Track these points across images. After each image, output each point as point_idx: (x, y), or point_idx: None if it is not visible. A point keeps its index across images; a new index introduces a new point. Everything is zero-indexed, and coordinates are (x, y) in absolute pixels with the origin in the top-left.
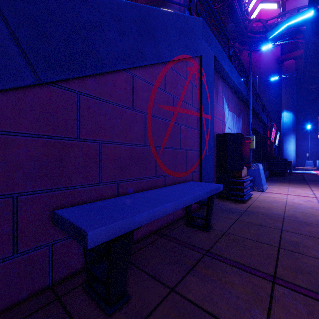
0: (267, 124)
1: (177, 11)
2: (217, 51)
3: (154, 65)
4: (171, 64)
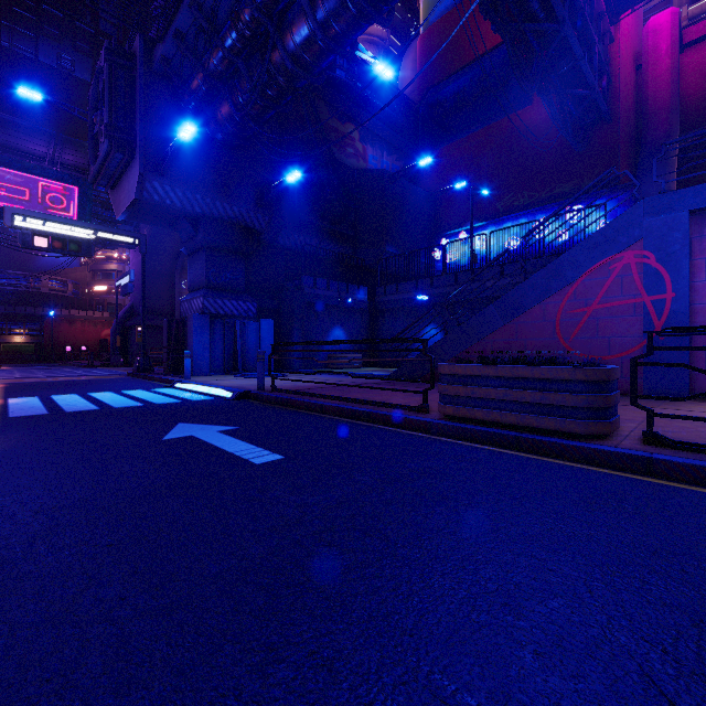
0: None
1: None
2: (701, 198)
3: (563, 289)
4: (583, 277)
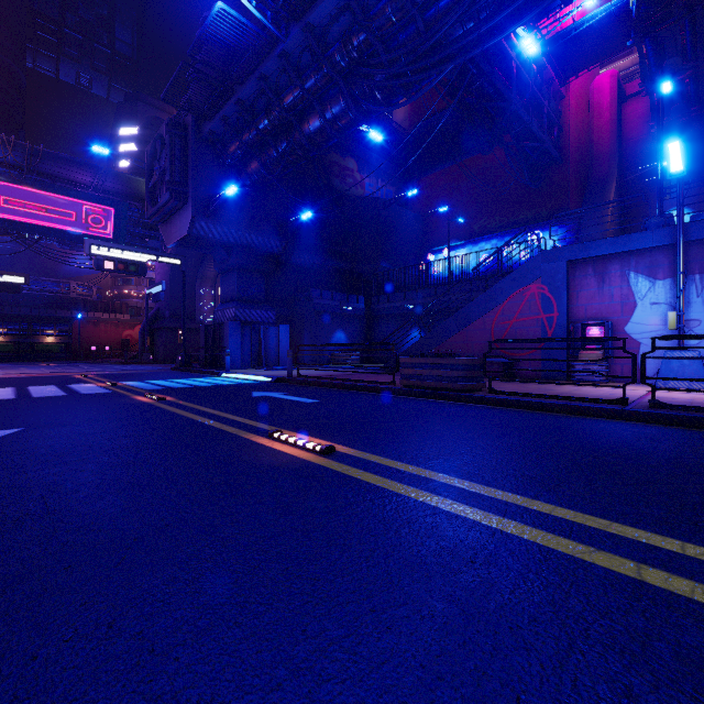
0: None
1: None
2: (572, 254)
3: (495, 308)
4: (508, 300)
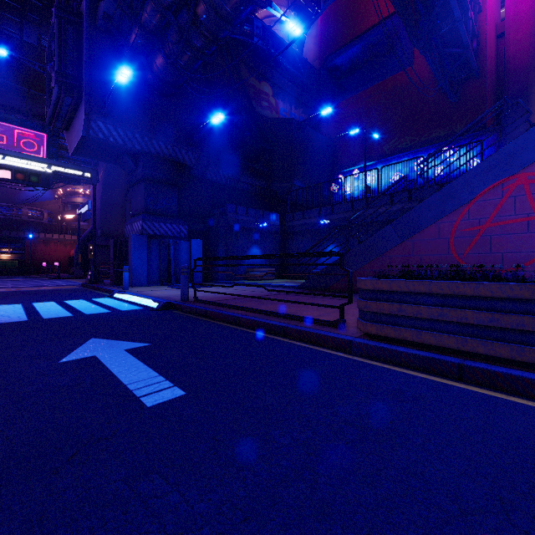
0: None
1: None
2: None
3: (457, 209)
4: (477, 199)
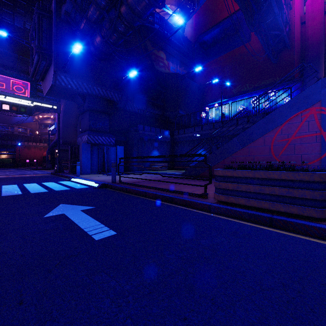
0: None
1: None
2: None
3: (275, 128)
4: (286, 122)
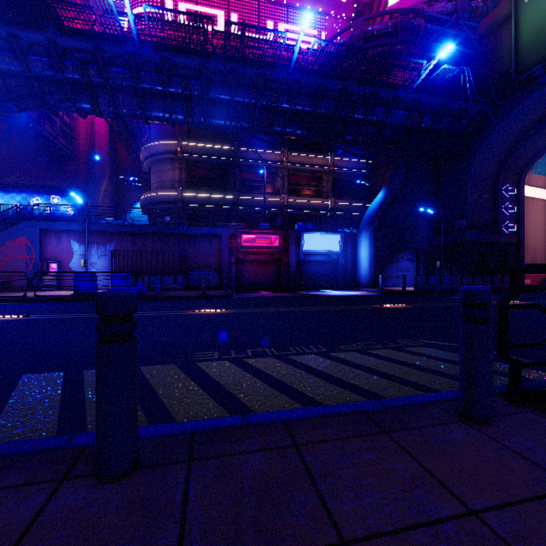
0: (221, 234)
1: (160, 140)
2: (43, 226)
3: None
4: (5, 246)
